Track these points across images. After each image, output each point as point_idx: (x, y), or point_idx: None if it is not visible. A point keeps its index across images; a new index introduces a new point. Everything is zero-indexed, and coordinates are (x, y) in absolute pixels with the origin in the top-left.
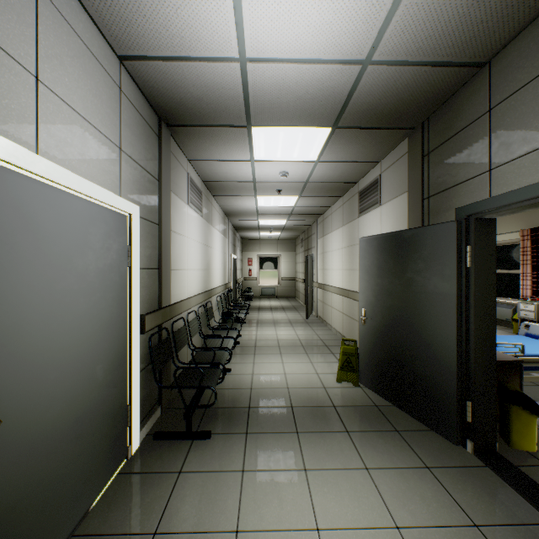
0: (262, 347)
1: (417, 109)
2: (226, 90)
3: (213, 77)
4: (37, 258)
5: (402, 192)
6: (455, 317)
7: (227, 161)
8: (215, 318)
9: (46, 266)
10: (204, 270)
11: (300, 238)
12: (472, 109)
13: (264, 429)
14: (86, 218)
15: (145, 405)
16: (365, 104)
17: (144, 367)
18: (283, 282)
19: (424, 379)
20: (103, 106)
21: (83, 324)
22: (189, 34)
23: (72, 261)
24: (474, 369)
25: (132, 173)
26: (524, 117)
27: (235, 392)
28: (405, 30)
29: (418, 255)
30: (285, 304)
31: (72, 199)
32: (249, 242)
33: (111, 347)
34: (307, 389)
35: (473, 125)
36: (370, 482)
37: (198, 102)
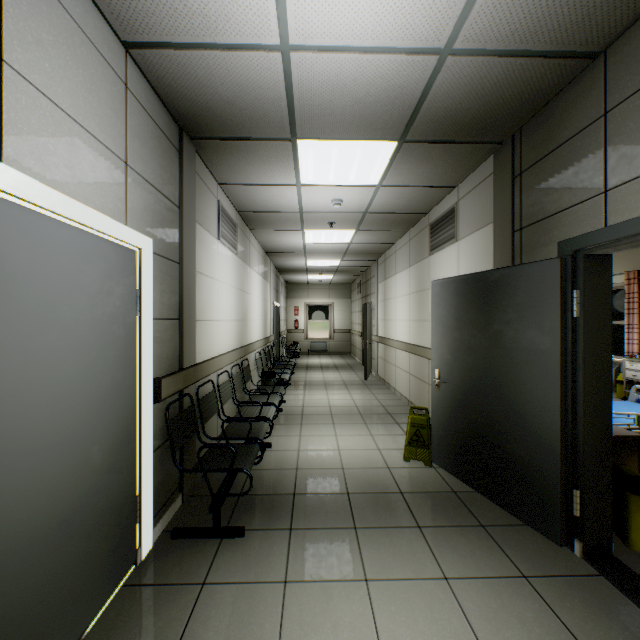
0: (310, 415)
1: (507, 116)
2: (264, 90)
3: (247, 72)
4: (0, 304)
5: (486, 223)
6: (558, 381)
7: (267, 185)
8: (253, 380)
9: (15, 316)
10: (239, 321)
11: (356, 283)
12: (580, 113)
13: (312, 524)
14: (76, 252)
15: (161, 493)
16: (442, 110)
17: (159, 445)
18: (336, 335)
19: (516, 459)
20: (101, 106)
21: (72, 393)
22: (215, 10)
23: (54, 309)
24: (583, 448)
25: (143, 197)
26: None
27: (276, 473)
28: (498, 6)
29: (508, 302)
30: (338, 362)
31: (56, 225)
32: (295, 288)
33: (113, 422)
34: (367, 470)
35: (582, 134)
36: (452, 597)
37: (228, 106)
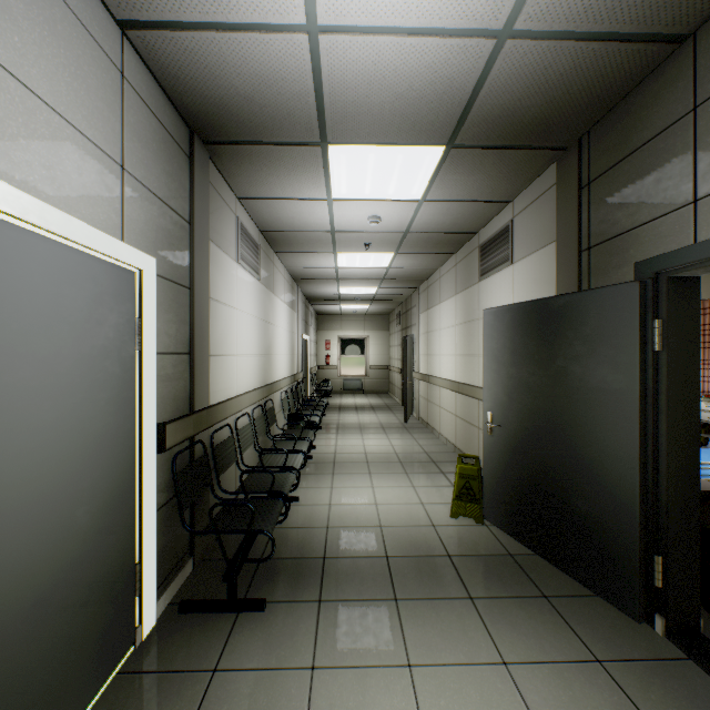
0: (343, 463)
1: (574, 115)
2: (288, 83)
3: (268, 59)
4: None
5: (547, 243)
6: (636, 427)
7: (294, 199)
8: (278, 423)
9: None
10: (262, 356)
11: (395, 313)
12: (663, 109)
13: (345, 595)
14: (55, 271)
15: (166, 559)
16: (498, 108)
17: (165, 502)
18: (372, 372)
19: (584, 518)
20: (89, 96)
21: (50, 444)
22: None
23: (26, 341)
24: (667, 507)
25: (144, 208)
26: None
27: (304, 532)
28: None
29: (575, 334)
30: (375, 402)
31: (28, 238)
32: (327, 319)
33: (105, 477)
34: (409, 528)
35: (666, 134)
36: (513, 688)
37: (247, 103)
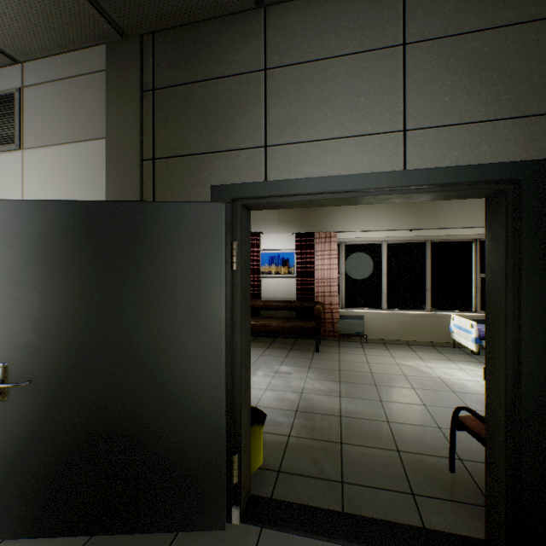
0: None
1: None
2: None
3: None
4: None
5: (90, 137)
6: (223, 342)
7: None
8: None
9: None
10: None
11: None
12: (238, 55)
13: None
14: None
15: None
16: None
17: None
18: None
19: (168, 456)
20: None
21: None
22: None
23: None
24: (242, 407)
25: None
26: (311, 97)
27: None
28: None
29: (156, 249)
30: None
31: None
32: None
33: None
34: None
35: (241, 78)
36: None
37: None
